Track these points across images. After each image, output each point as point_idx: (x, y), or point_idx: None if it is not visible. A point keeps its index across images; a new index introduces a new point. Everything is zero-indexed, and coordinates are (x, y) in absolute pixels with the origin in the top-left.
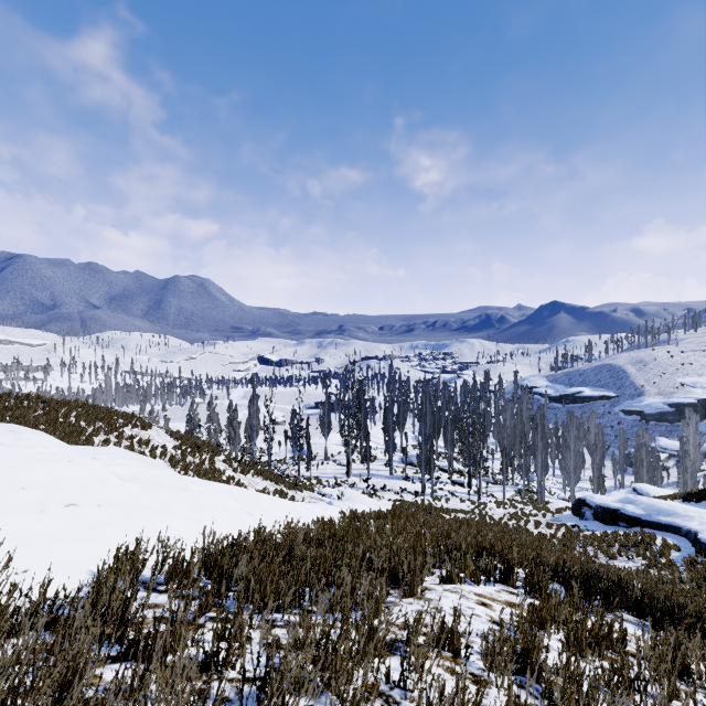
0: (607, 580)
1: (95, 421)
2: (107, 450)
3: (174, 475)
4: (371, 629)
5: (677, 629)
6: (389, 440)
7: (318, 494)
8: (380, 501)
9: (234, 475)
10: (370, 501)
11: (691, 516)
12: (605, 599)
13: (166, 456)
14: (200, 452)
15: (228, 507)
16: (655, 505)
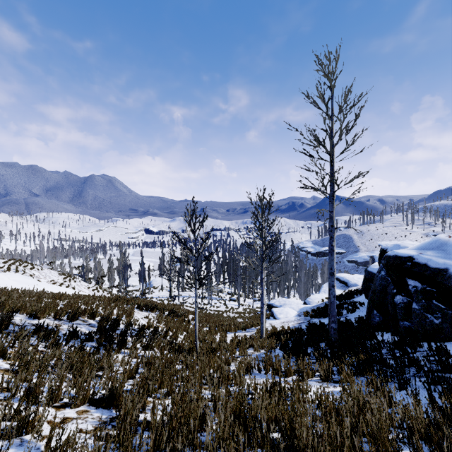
0: (170, 309)
1: (16, 266)
2: (11, 273)
3: (34, 281)
4: (38, 292)
5: (161, 313)
6: None
7: None
8: None
9: (87, 291)
10: None
11: (291, 304)
12: (150, 309)
13: (50, 281)
14: (71, 281)
15: (53, 291)
16: (285, 301)
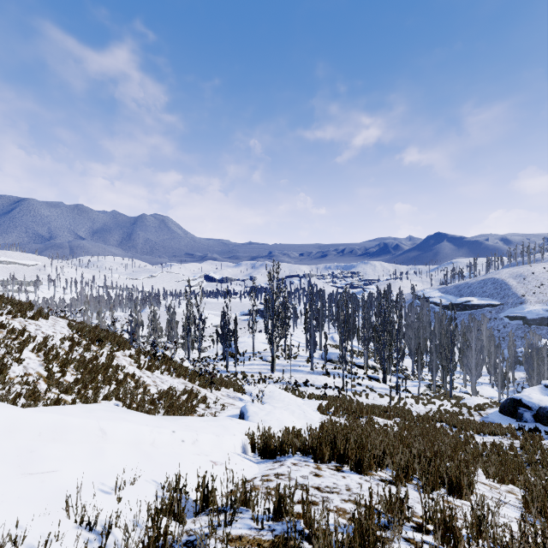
0: None
1: None
2: None
3: None
4: None
5: None
6: (311, 339)
7: (238, 392)
8: (302, 397)
9: (136, 373)
10: (292, 400)
11: None
12: None
13: (40, 349)
14: (101, 346)
15: None
16: None
